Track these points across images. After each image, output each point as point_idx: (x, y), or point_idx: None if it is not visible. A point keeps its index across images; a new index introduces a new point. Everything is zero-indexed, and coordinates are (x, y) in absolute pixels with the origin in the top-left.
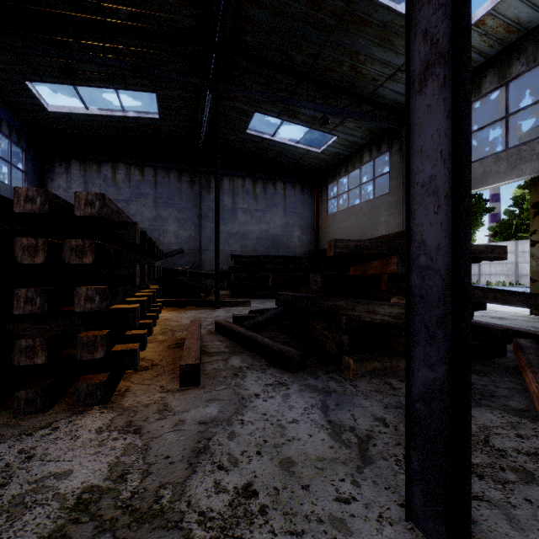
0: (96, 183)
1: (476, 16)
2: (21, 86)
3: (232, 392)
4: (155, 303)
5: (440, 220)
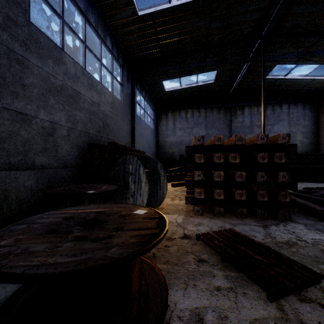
0: (178, 120)
1: None
2: (159, 83)
3: None
4: None
5: None
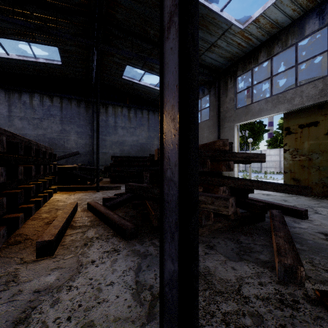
0: (17, 106)
1: (254, 16)
2: None
3: (75, 260)
4: (50, 189)
5: (176, 141)
